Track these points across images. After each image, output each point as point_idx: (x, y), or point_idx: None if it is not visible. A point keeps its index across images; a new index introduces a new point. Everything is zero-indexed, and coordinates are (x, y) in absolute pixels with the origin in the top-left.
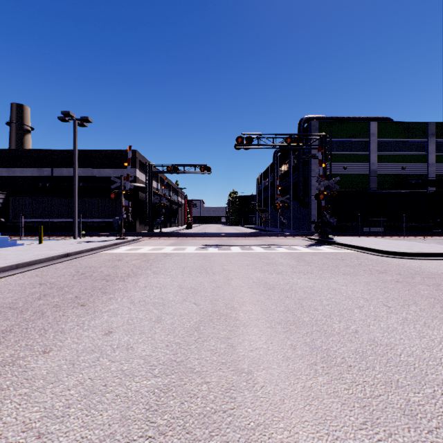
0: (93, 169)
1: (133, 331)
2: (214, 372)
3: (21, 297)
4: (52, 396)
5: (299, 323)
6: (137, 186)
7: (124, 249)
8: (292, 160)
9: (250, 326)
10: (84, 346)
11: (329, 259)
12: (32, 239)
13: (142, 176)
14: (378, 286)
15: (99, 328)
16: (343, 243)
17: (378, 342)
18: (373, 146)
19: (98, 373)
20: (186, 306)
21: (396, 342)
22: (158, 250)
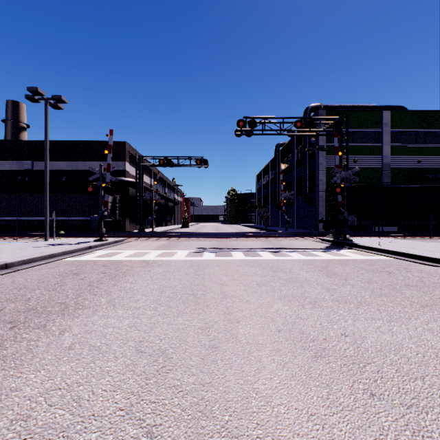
0: (78, 162)
1: None
2: None
3: None
4: None
5: None
6: (126, 181)
7: (97, 254)
8: (295, 154)
9: None
10: None
11: (370, 271)
12: None
13: (133, 171)
14: None
15: None
16: (370, 247)
17: None
18: (386, 137)
19: None
20: None
21: None
22: (138, 257)
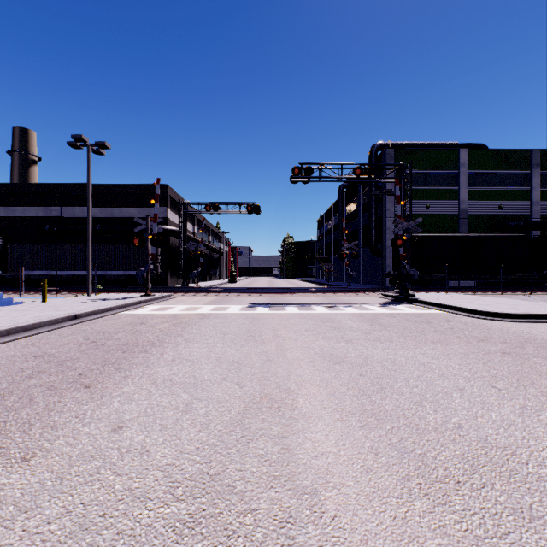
0: (112, 208)
1: (151, 425)
2: (264, 493)
3: (7, 375)
4: (22, 534)
5: (380, 414)
6: (168, 229)
7: (150, 309)
8: (361, 198)
9: (313, 418)
10: (81, 449)
11: (412, 322)
12: (35, 295)
13: (175, 217)
14: (479, 359)
15: (105, 421)
16: (428, 302)
17: (492, 444)
18: (463, 179)
19: (95, 494)
20: (226, 389)
21: (517, 444)
22: (192, 311)
